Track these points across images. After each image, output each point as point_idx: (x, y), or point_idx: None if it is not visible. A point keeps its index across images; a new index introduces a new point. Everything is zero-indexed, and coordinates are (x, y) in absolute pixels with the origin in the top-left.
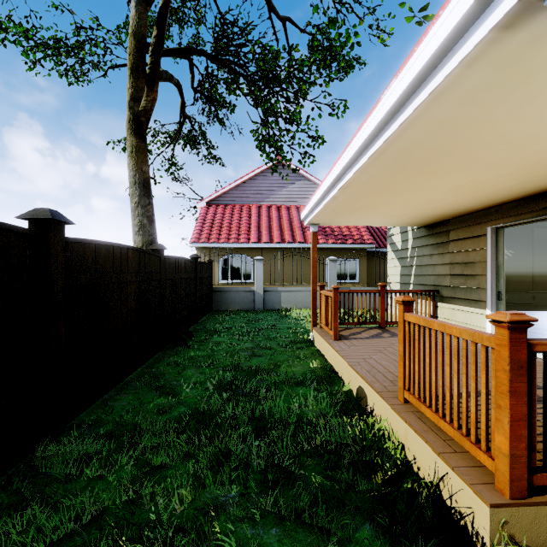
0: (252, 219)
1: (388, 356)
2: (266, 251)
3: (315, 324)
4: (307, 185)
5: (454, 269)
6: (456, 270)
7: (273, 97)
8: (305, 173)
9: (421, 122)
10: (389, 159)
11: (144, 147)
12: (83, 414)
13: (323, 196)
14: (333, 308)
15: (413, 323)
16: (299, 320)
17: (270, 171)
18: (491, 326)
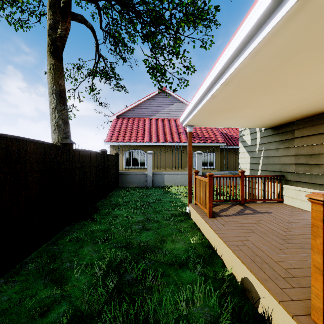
0: (146, 127)
1: (262, 238)
2: (154, 148)
3: (191, 200)
4: (181, 106)
5: (299, 159)
6: (301, 160)
7: (159, 33)
8: (180, 98)
9: None
10: (292, 32)
11: (61, 66)
12: None
13: (201, 97)
14: (208, 192)
15: None
16: (177, 194)
17: (157, 96)
18: None
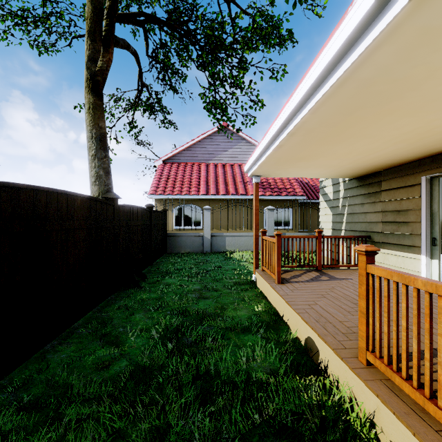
0: (201, 174)
1: (332, 302)
2: (213, 202)
3: (258, 266)
4: (247, 147)
5: (386, 217)
6: (388, 217)
7: (219, 62)
8: (246, 137)
9: (402, 34)
10: (346, 95)
11: (101, 104)
12: (15, 371)
13: (267, 146)
14: (276, 254)
15: (379, 277)
16: (242, 261)
17: (217, 134)
18: (425, 270)
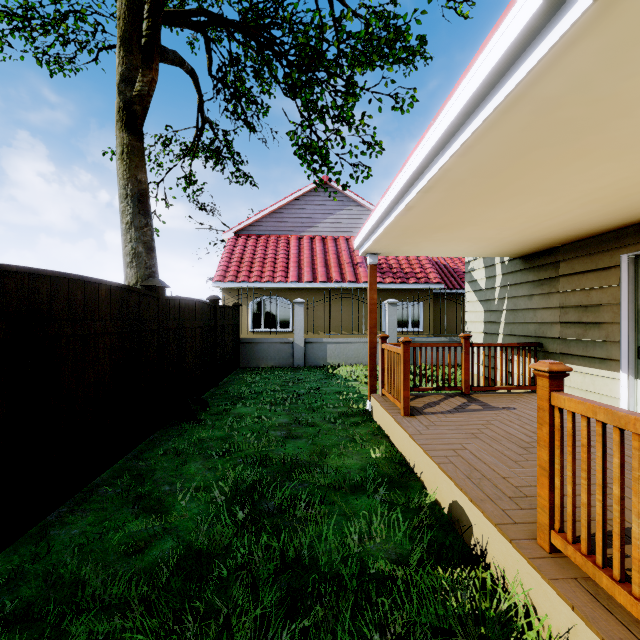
0: (291, 253)
1: (490, 446)
2: (308, 293)
3: (374, 389)
4: (358, 212)
5: (566, 315)
6: (570, 316)
7: (317, 84)
8: (356, 197)
9: (616, 18)
10: (515, 126)
11: (140, 147)
12: None
13: (390, 208)
14: (403, 371)
15: (572, 413)
16: (351, 380)
17: (313, 194)
18: (627, 395)
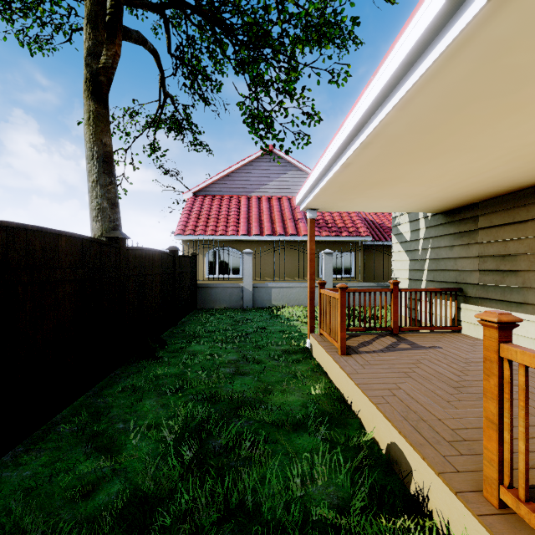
0: (241, 210)
1: (422, 385)
2: (256, 244)
3: (313, 329)
4: (299, 176)
5: (485, 263)
6: (489, 264)
7: (263, 61)
8: (297, 163)
9: None
10: (458, 74)
11: (105, 114)
12: None
13: (329, 165)
14: (340, 314)
15: (525, 366)
16: (292, 320)
17: (260, 160)
18: None
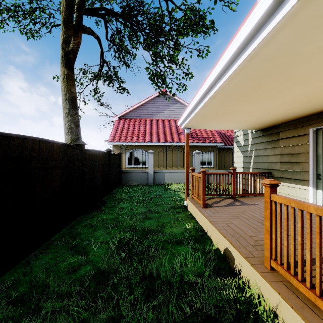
0: (147, 127)
1: (244, 222)
2: (155, 147)
3: (188, 195)
4: (181, 107)
5: (283, 158)
6: (285, 159)
7: (160, 44)
8: (179, 100)
9: (298, 19)
10: (254, 67)
11: (72, 75)
12: (7, 274)
13: (195, 105)
14: (202, 186)
15: (280, 203)
16: (177, 191)
17: (158, 98)
18: (312, 198)
